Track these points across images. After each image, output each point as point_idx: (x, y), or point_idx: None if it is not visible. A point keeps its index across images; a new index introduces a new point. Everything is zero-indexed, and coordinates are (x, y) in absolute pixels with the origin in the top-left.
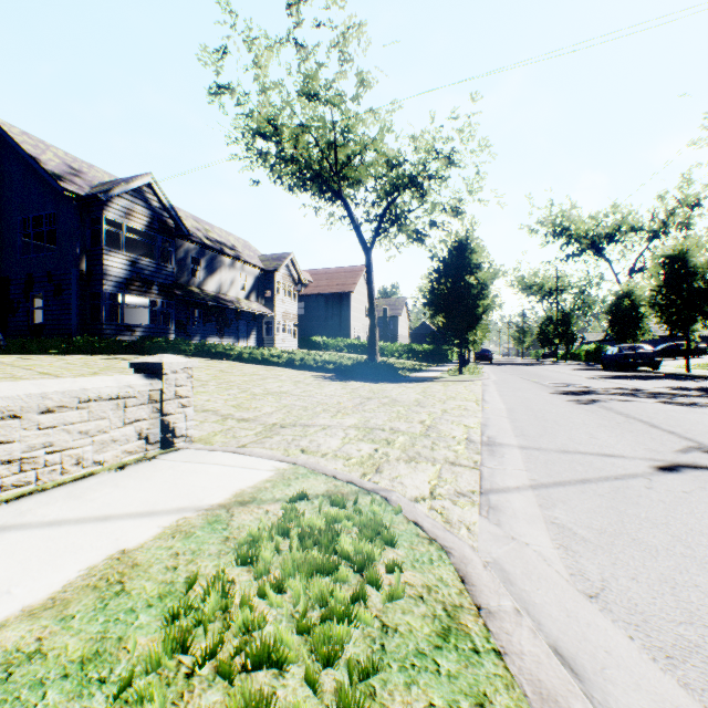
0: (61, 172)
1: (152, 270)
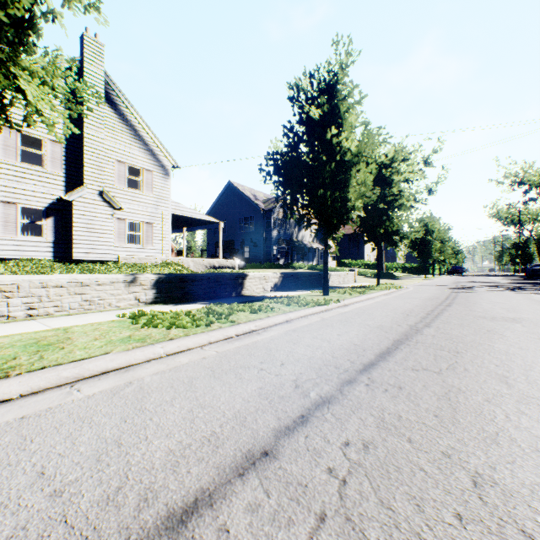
0: (254, 200)
1: (284, 234)
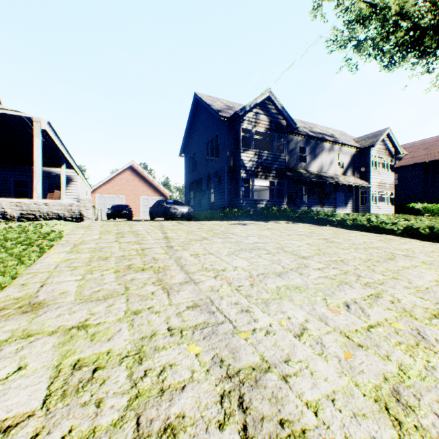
0: (221, 109)
1: (270, 159)
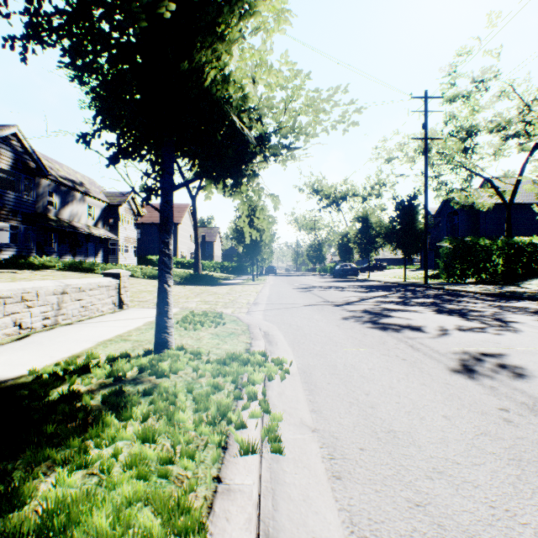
0: None
1: (16, 202)
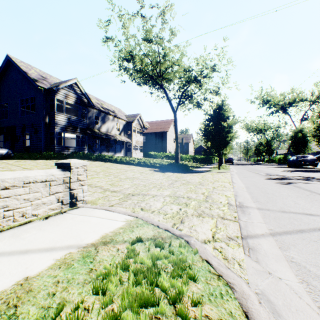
0: (37, 78)
1: (77, 122)
